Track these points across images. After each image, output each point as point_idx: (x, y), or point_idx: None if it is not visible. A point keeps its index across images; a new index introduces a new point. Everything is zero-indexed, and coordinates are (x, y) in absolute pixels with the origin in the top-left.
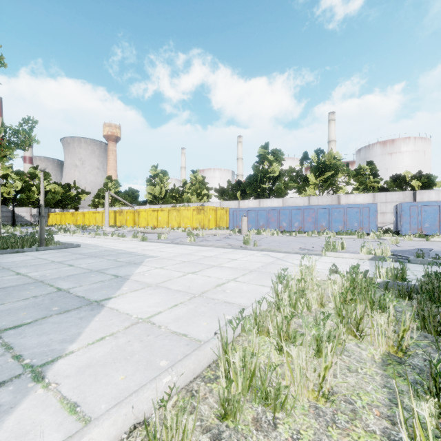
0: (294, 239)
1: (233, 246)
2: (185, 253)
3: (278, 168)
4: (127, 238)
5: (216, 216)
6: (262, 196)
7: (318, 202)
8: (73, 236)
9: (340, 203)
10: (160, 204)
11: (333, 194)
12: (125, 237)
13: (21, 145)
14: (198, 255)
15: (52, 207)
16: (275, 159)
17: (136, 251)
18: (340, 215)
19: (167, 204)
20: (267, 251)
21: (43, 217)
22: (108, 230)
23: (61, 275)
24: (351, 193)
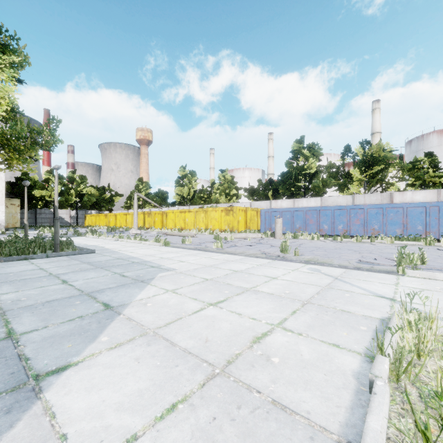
0: (341, 245)
1: (268, 254)
2: (208, 264)
3: (315, 164)
4: (148, 242)
5: (245, 218)
6: (297, 195)
7: (365, 201)
8: (98, 238)
9: (393, 202)
10: (189, 205)
11: (382, 192)
12: (147, 241)
13: (46, 146)
14: (225, 269)
15: (88, 209)
16: (312, 154)
17: (152, 261)
18: (398, 216)
19: (195, 205)
20: (314, 263)
21: (57, 220)
22: (134, 232)
23: (39, 300)
24: (403, 190)
